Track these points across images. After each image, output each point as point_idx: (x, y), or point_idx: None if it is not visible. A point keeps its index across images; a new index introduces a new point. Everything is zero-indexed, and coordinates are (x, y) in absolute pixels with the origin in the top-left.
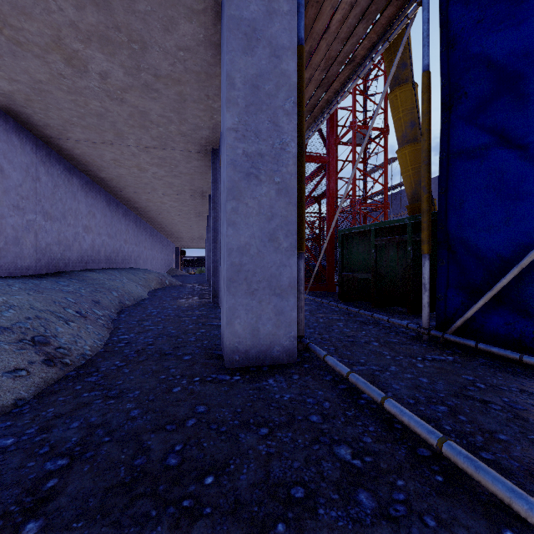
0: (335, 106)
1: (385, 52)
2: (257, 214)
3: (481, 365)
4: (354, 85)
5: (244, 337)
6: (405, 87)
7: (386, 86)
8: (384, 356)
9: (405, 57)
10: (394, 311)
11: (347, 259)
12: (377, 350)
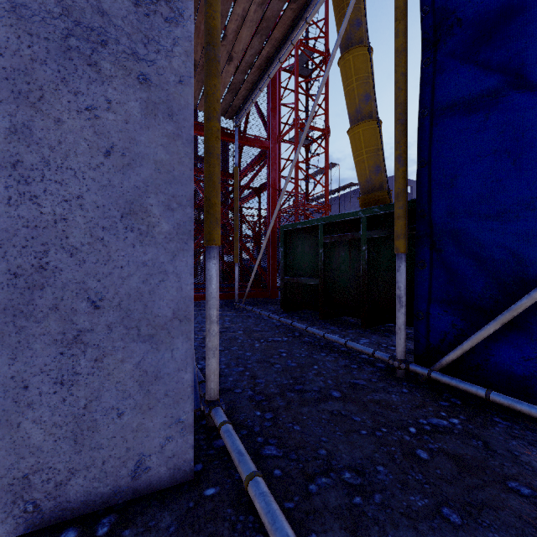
0: (276, 66)
1: (336, 6)
2: (90, 151)
3: (511, 439)
4: (300, 35)
5: (52, 451)
6: (360, 50)
7: (343, 27)
8: (356, 430)
9: (359, 12)
10: (345, 324)
11: (291, 260)
12: (342, 410)
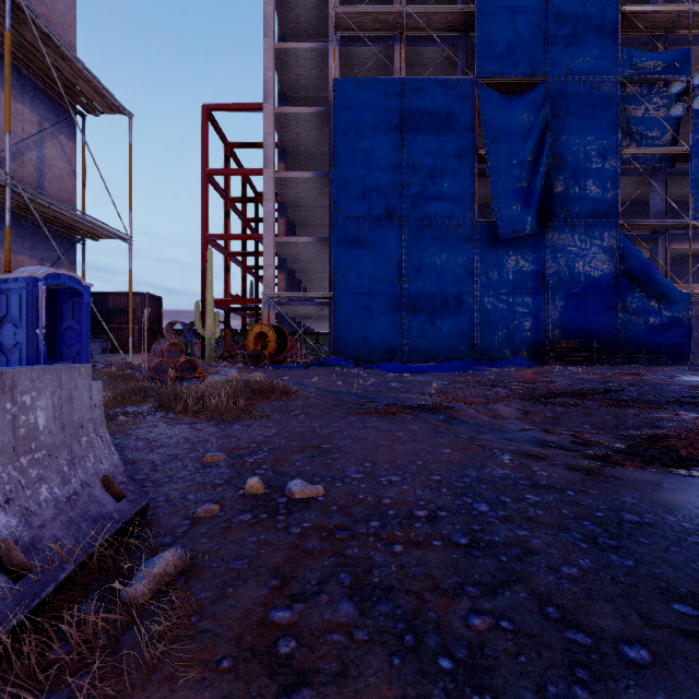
0: None
1: None
2: None
3: None
4: None
5: None
6: None
7: None
8: None
9: None
10: None
11: None
12: None
